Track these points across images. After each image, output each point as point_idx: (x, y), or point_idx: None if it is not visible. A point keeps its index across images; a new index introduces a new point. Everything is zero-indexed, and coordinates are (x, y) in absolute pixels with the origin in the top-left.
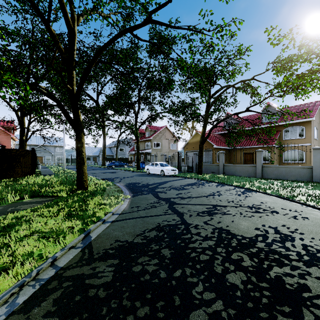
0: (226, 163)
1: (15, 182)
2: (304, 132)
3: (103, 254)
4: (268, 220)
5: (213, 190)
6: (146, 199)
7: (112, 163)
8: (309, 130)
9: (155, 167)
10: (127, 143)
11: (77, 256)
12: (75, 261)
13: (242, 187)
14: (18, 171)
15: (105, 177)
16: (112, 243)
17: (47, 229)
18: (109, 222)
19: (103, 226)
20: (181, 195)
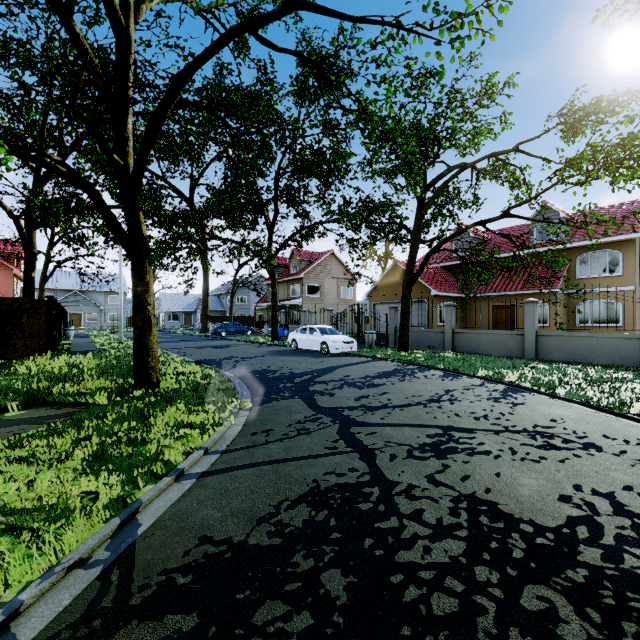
0: (456, 327)
1: (4, 369)
2: (620, 262)
3: (157, 590)
4: (584, 472)
5: (436, 388)
6: (287, 411)
7: (222, 328)
8: (631, 258)
9: (309, 335)
10: (253, 286)
11: (83, 599)
12: (73, 618)
13: (499, 380)
14: (17, 344)
15: (203, 358)
16: (190, 547)
17: (30, 502)
18: (194, 477)
19: (177, 489)
20: (367, 400)
